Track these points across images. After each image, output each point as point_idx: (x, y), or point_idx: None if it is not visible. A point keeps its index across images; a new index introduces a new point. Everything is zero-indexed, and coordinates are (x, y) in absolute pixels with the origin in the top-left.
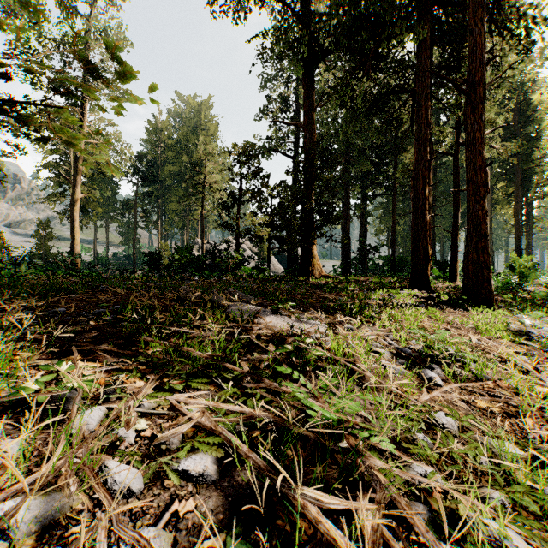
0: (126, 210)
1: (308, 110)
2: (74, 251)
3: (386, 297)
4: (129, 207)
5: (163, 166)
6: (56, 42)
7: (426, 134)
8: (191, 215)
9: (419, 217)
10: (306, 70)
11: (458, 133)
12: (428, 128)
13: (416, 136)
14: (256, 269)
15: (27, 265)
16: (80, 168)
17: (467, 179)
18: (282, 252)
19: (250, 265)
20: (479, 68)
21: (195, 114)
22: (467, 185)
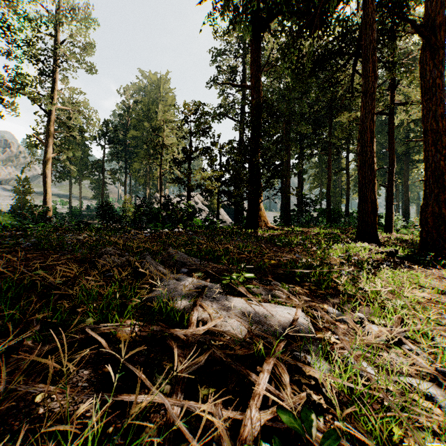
0: (95, 168)
1: (255, 72)
2: (46, 204)
3: (345, 253)
4: (98, 166)
5: (127, 132)
6: (28, 18)
7: (374, 88)
8: (152, 173)
9: (367, 170)
10: (252, 34)
11: (393, 94)
12: (375, 81)
13: (363, 90)
14: (206, 221)
15: (5, 216)
16: (51, 131)
17: (423, 129)
18: (230, 204)
19: (202, 216)
20: (439, 11)
21: (155, 87)
22: (423, 135)
